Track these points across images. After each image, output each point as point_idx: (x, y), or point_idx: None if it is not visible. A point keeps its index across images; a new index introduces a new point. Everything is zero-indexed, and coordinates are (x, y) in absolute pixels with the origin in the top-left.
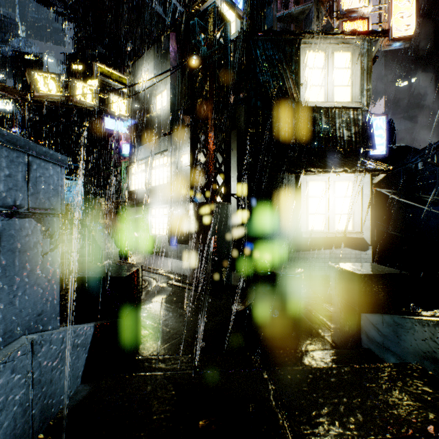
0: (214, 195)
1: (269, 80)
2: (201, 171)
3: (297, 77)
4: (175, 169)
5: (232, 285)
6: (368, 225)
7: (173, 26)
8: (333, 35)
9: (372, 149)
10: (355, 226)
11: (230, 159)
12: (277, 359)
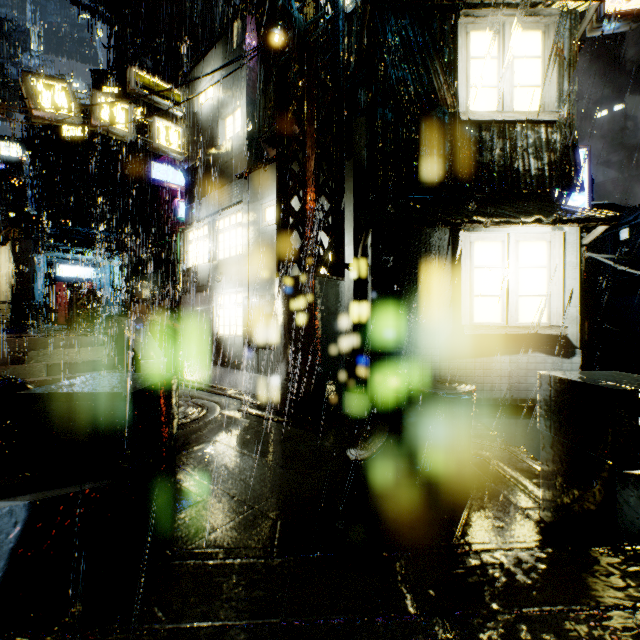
0: (316, 262)
1: (407, 77)
2: (294, 224)
3: (452, 72)
4: (254, 231)
5: (346, 415)
6: (573, 314)
7: (251, 4)
8: None
9: (577, 190)
10: (553, 316)
11: (343, 205)
12: (451, 572)
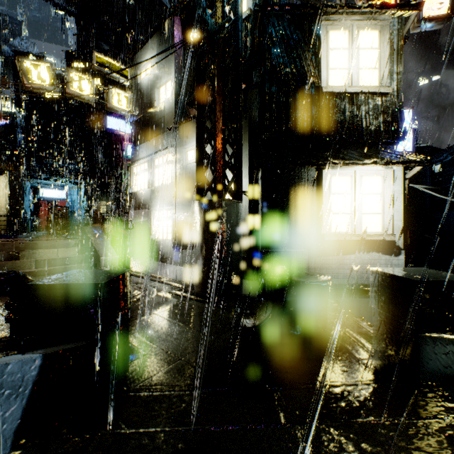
0: (223, 191)
1: (286, 62)
2: (208, 164)
3: (317, 58)
4: (180, 167)
5: (243, 295)
6: (400, 226)
7: (177, 9)
8: (359, 9)
9: (403, 140)
10: (385, 228)
11: (241, 151)
12: (309, 399)
